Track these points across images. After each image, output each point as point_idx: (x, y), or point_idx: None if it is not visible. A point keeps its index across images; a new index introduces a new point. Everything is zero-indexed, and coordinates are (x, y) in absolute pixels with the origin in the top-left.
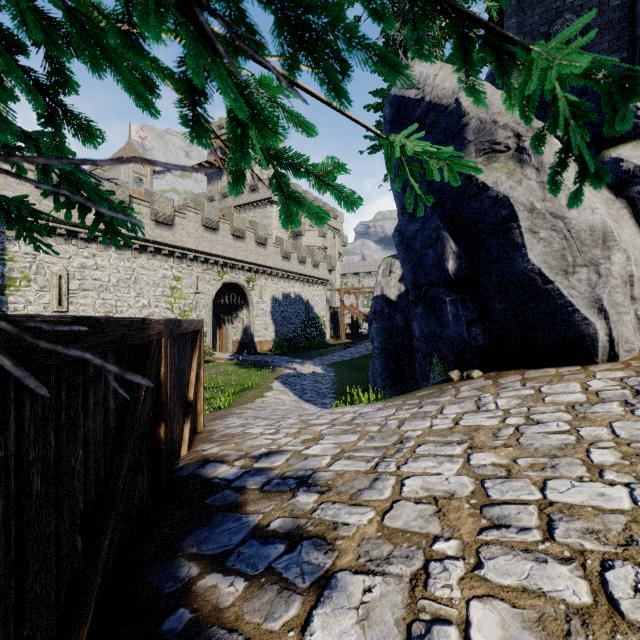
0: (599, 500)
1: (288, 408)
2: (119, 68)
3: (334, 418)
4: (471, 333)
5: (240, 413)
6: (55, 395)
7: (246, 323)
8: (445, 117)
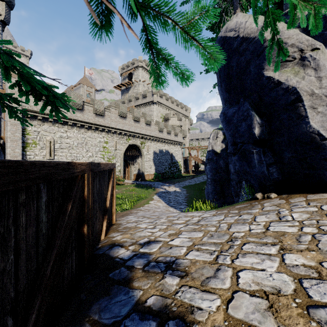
0: None
1: (161, 210)
2: None
3: (187, 220)
4: (269, 171)
5: (136, 212)
6: None
7: (140, 165)
8: (252, 44)
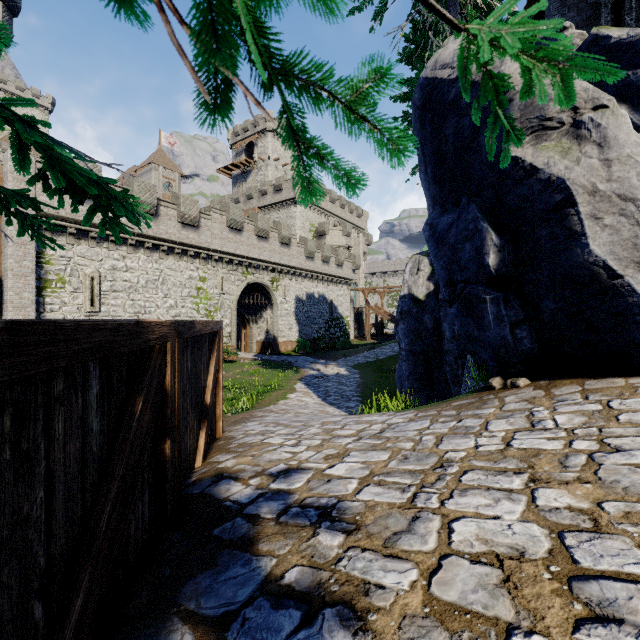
0: None
1: (311, 412)
2: None
3: (360, 429)
4: (516, 336)
5: (262, 416)
6: None
7: (270, 323)
8: None
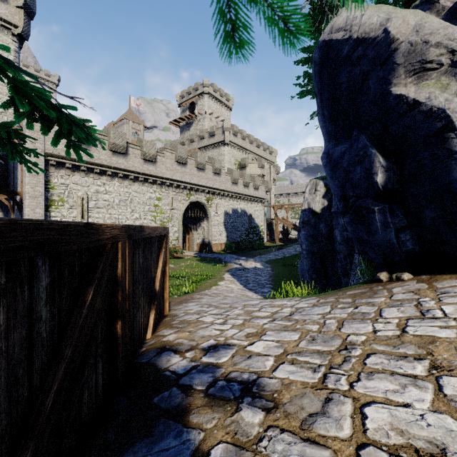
0: None
1: (235, 295)
2: None
3: (274, 311)
4: (400, 239)
5: (199, 298)
6: None
7: (206, 230)
8: (373, 48)
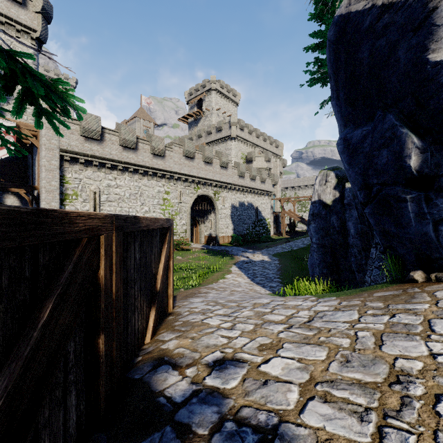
0: None
1: (243, 290)
2: None
3: (289, 315)
4: (440, 232)
5: (206, 292)
6: None
7: (213, 223)
8: (403, 12)
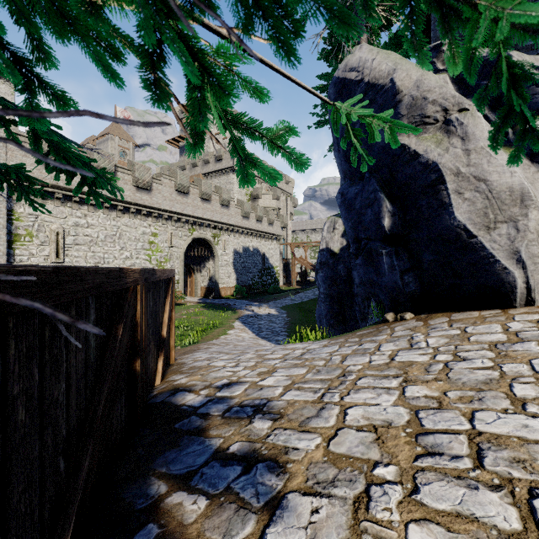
0: (523, 431)
1: (247, 344)
2: (87, 38)
3: (286, 353)
4: (404, 281)
5: (206, 348)
6: (39, 335)
7: (212, 272)
8: (381, 95)
